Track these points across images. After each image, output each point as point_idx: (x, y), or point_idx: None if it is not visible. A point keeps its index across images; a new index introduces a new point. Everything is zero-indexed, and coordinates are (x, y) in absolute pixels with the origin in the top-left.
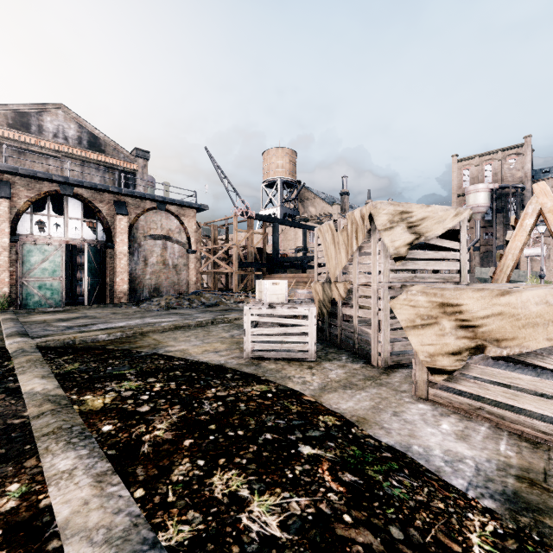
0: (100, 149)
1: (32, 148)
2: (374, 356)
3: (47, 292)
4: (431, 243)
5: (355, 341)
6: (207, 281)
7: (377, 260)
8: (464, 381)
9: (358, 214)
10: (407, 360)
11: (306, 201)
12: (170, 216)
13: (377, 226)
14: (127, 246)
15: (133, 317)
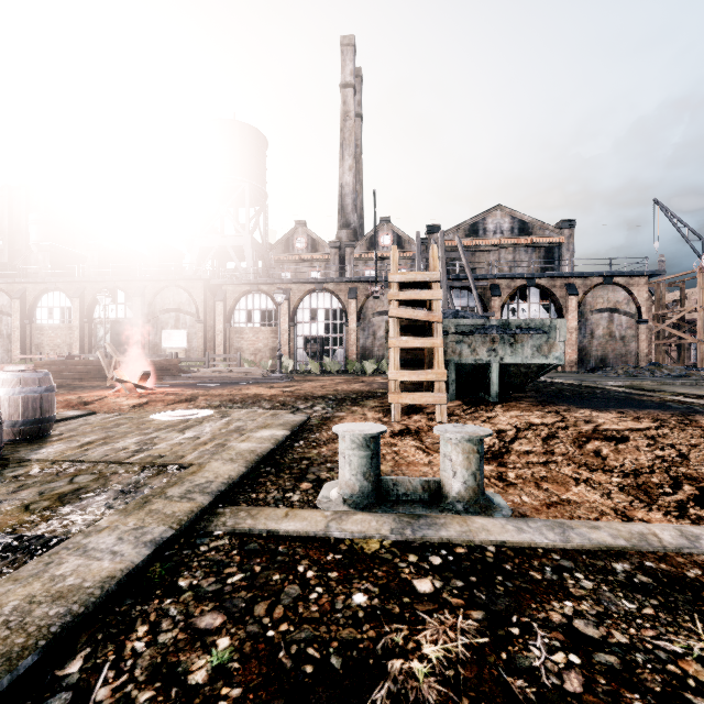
0: (528, 233)
1: (479, 248)
2: None
3: None
4: None
5: None
6: None
7: None
8: None
9: None
10: None
11: None
12: (617, 288)
13: None
14: (577, 322)
15: (606, 378)
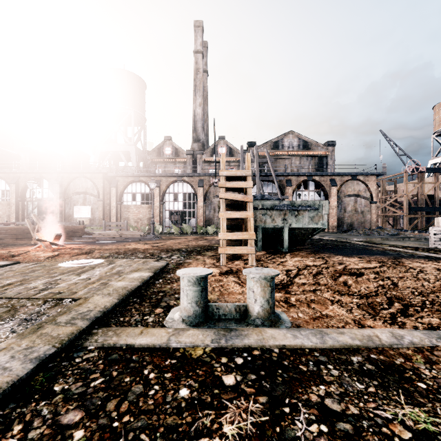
0: (308, 148)
1: (279, 157)
2: None
3: None
4: None
5: None
6: None
7: None
8: None
9: None
10: None
11: None
12: (359, 182)
13: None
14: (336, 202)
15: (353, 236)
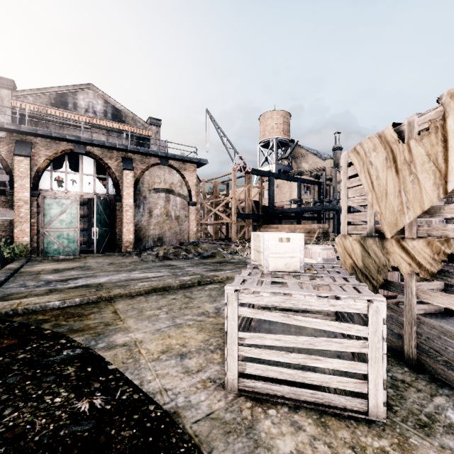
0: (121, 120)
1: (69, 122)
2: None
3: (64, 241)
4: None
5: None
6: (211, 231)
7: None
8: None
9: None
10: None
11: (299, 158)
12: (172, 171)
13: None
14: (132, 199)
15: (123, 269)
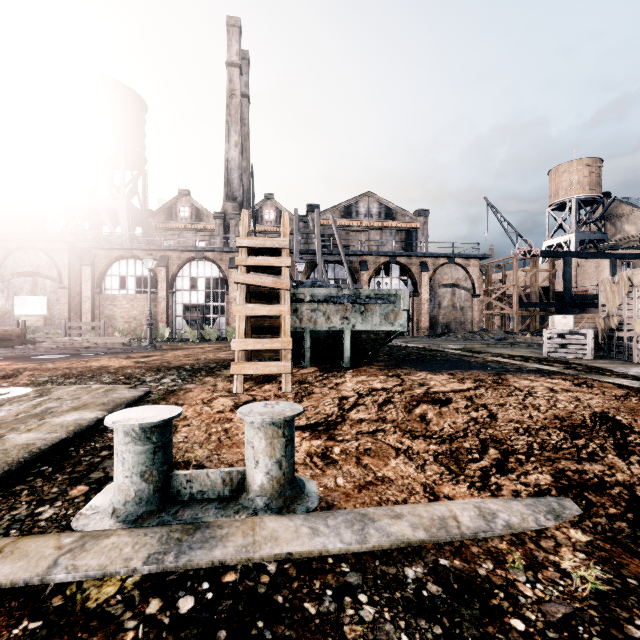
0: (392, 218)
1: (353, 228)
2: (634, 357)
3: None
4: None
5: (624, 351)
6: None
7: (635, 302)
8: None
9: (624, 275)
10: None
11: (618, 218)
12: (458, 267)
13: (634, 284)
14: (428, 294)
15: (448, 342)
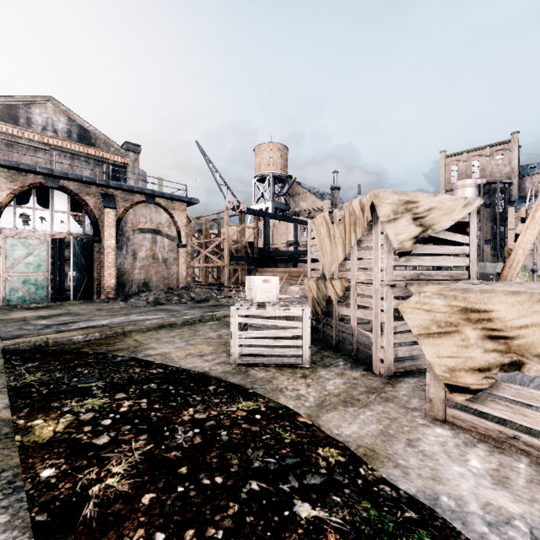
0: (90, 143)
1: (20, 140)
2: (376, 363)
3: (31, 287)
4: (438, 236)
5: (353, 345)
6: (199, 275)
7: (379, 255)
8: (493, 403)
9: (357, 205)
10: (412, 367)
11: (297, 196)
12: (160, 209)
13: (379, 218)
14: (115, 240)
15: (118, 314)
